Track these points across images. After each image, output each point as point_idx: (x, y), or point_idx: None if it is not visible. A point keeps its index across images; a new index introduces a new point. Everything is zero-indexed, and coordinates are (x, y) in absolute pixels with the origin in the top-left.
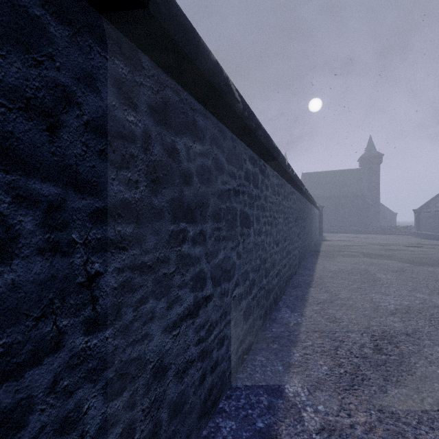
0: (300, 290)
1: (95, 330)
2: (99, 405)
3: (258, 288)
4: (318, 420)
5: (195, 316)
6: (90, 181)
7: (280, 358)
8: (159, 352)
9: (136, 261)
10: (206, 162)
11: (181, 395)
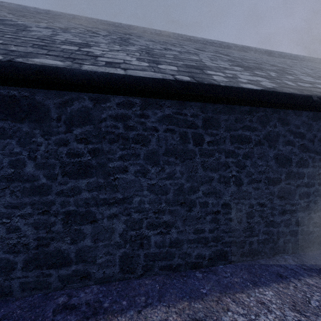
0: None
1: (319, 186)
2: (320, 203)
3: None
4: None
5: None
6: (318, 152)
7: None
8: None
9: None
10: None
11: None
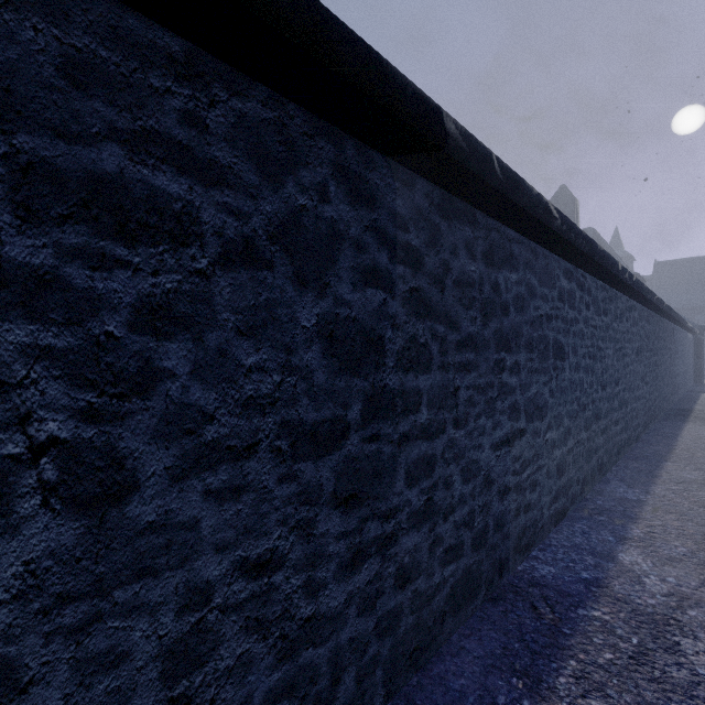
0: (644, 463)
1: (457, 428)
2: (458, 482)
3: (575, 441)
4: (665, 588)
5: (511, 446)
6: (455, 321)
7: (611, 530)
8: (487, 464)
9: (475, 382)
10: (520, 290)
11: (501, 515)
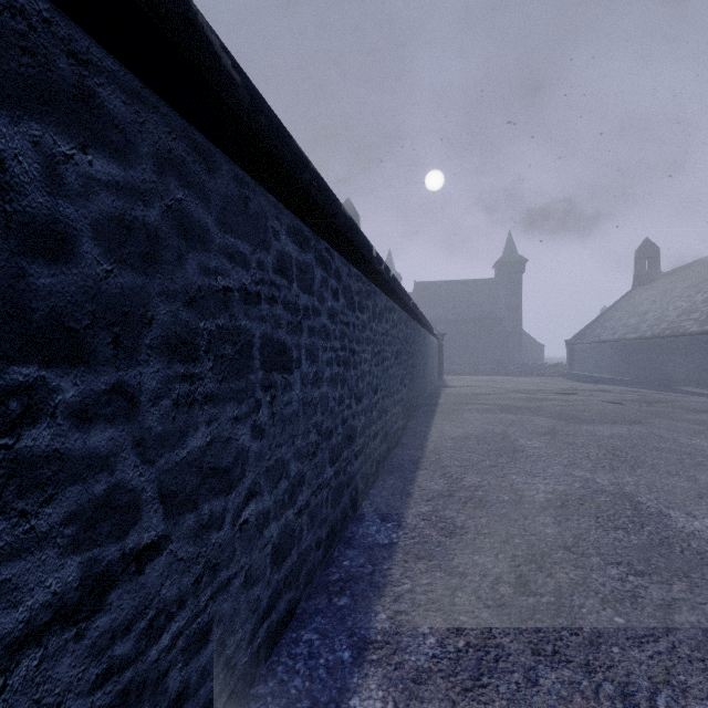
0: (401, 476)
1: None
2: None
3: (314, 488)
4: None
5: (91, 613)
6: None
7: (350, 629)
8: None
9: None
10: (141, 213)
11: None
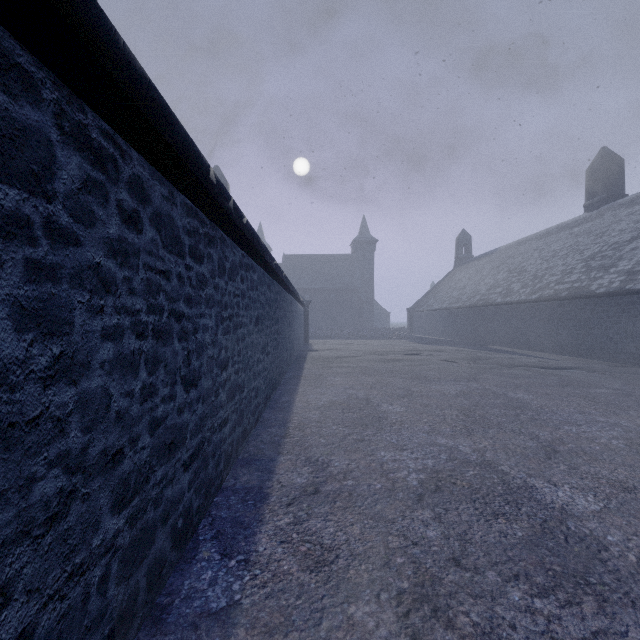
0: (258, 468)
1: None
2: None
3: (56, 586)
4: None
5: None
6: None
7: None
8: None
9: None
10: None
11: None
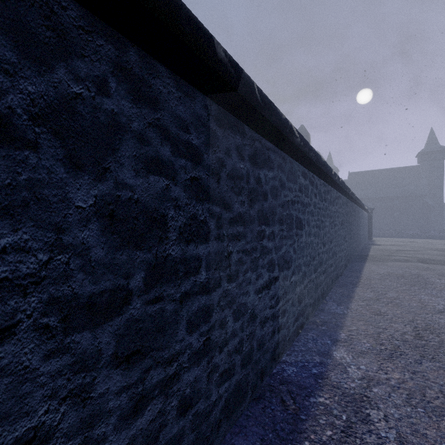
0: (346, 289)
1: (230, 282)
2: (231, 321)
3: (309, 280)
4: (360, 373)
5: (269, 289)
6: (228, 204)
7: (329, 336)
8: (253, 304)
9: (243, 248)
10: (275, 183)
11: (262, 337)
